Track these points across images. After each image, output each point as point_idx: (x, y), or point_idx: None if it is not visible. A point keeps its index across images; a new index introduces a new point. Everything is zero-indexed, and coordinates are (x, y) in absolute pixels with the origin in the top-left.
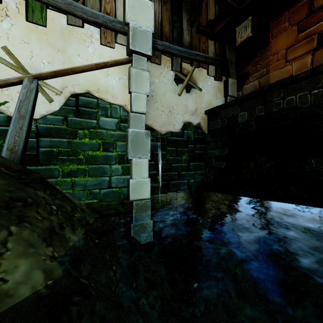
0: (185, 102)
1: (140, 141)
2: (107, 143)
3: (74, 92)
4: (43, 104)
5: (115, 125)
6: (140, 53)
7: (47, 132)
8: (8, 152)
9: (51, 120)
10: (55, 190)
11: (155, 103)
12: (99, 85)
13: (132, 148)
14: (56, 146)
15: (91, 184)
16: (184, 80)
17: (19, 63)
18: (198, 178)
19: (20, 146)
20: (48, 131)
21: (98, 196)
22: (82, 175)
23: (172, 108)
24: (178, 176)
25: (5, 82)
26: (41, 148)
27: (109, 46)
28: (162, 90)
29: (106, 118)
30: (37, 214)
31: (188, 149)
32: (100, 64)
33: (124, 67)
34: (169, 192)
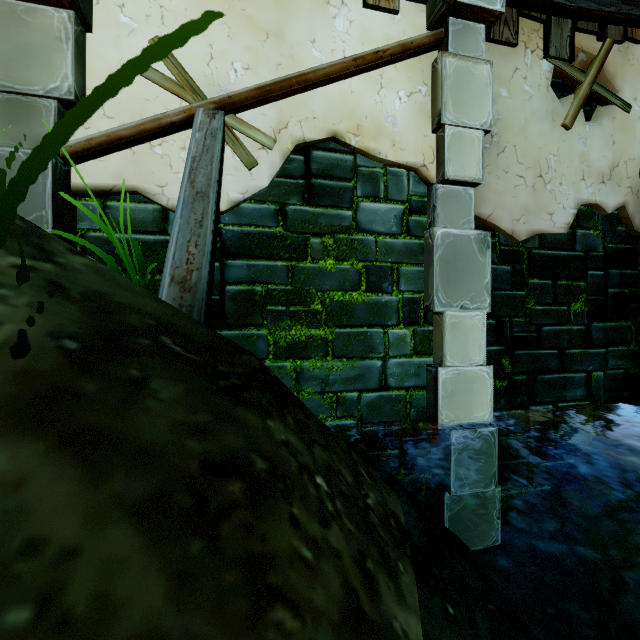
0: (583, 146)
1: (463, 262)
2: (376, 269)
3: (302, 138)
4: (234, 173)
5: (396, 221)
6: (469, 12)
7: (241, 246)
8: (174, 289)
9: (250, 214)
10: (299, 407)
11: (500, 155)
12: (360, 115)
13: (443, 281)
14: (262, 280)
15: (339, 379)
16: (580, 83)
17: (186, 75)
18: (615, 369)
19: (202, 270)
20: (244, 242)
21: (355, 410)
22: (318, 355)
23: (545, 167)
24: (560, 362)
25: (158, 122)
26: (228, 284)
27: (384, 9)
28: (518, 117)
29: (375, 203)
30: (295, 532)
31: (587, 284)
32: (364, 58)
33: (420, 61)
34: (535, 406)
